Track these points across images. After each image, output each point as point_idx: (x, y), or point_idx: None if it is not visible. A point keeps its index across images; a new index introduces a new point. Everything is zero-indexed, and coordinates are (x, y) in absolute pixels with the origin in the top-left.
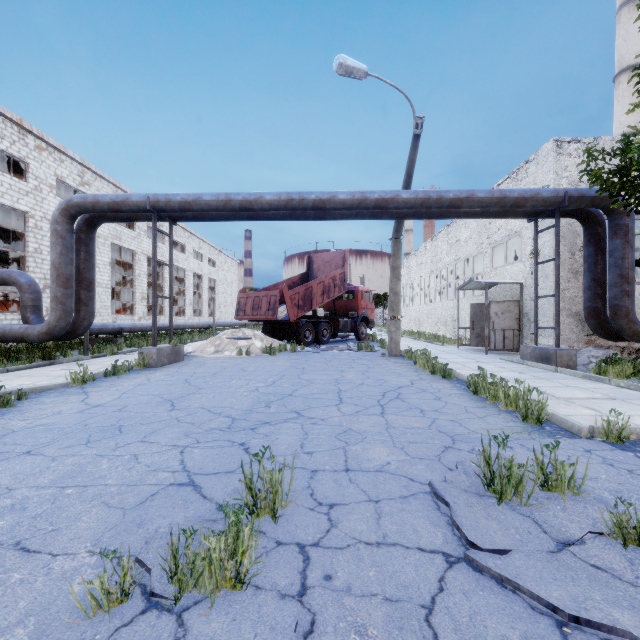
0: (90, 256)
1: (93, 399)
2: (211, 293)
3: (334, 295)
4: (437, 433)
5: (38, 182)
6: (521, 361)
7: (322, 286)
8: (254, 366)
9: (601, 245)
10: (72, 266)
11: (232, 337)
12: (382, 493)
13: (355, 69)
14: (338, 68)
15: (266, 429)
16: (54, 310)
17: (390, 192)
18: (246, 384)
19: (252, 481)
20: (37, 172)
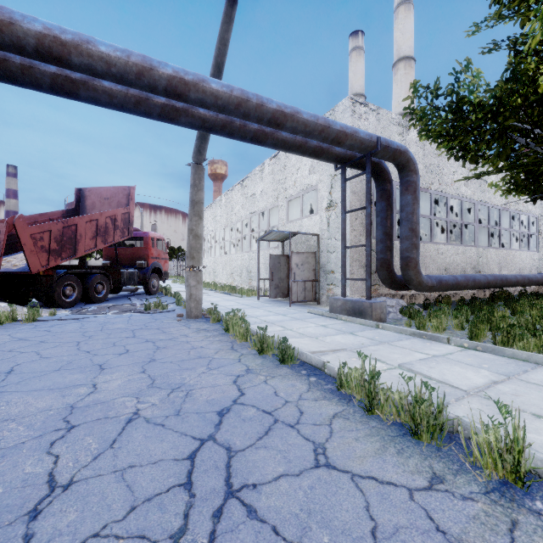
0: None
1: None
2: None
3: (114, 239)
4: None
5: None
6: (334, 315)
7: (94, 226)
8: None
9: (390, 201)
10: None
11: None
12: None
13: None
14: None
15: None
16: None
17: (192, 72)
18: None
19: None
20: None
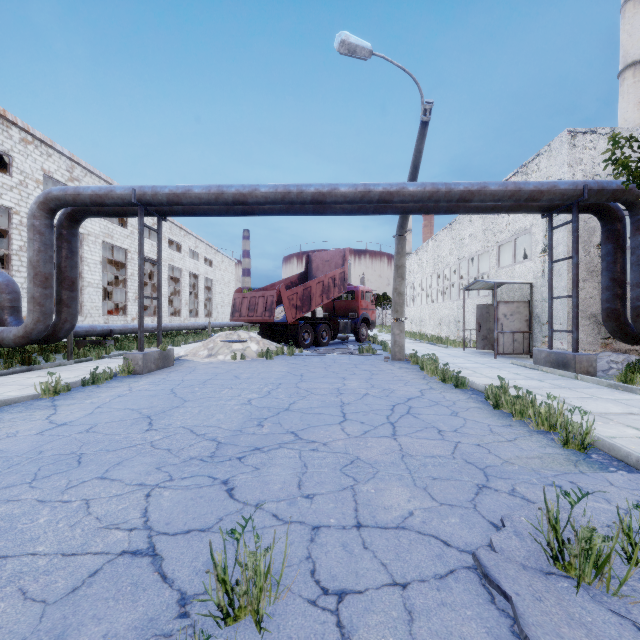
0: (72, 254)
1: (60, 415)
2: (208, 293)
3: (334, 295)
4: (464, 464)
5: (23, 177)
6: (535, 366)
7: (321, 286)
8: (248, 372)
9: (621, 242)
10: (52, 264)
11: (226, 340)
12: (409, 569)
13: (359, 47)
14: (340, 46)
15: (256, 458)
16: (31, 312)
17: (395, 184)
18: (238, 395)
19: (226, 570)
20: (22, 166)
